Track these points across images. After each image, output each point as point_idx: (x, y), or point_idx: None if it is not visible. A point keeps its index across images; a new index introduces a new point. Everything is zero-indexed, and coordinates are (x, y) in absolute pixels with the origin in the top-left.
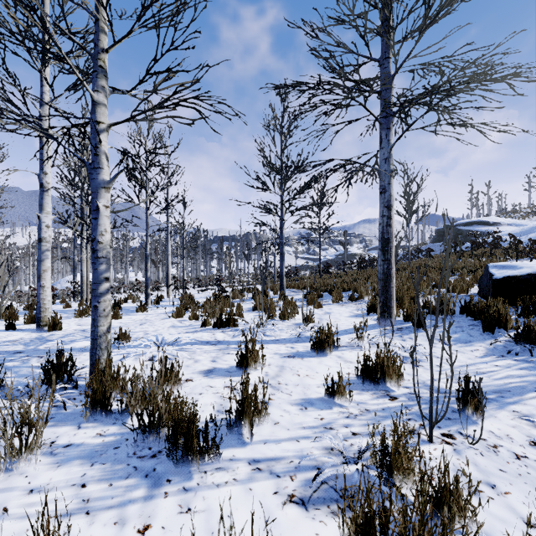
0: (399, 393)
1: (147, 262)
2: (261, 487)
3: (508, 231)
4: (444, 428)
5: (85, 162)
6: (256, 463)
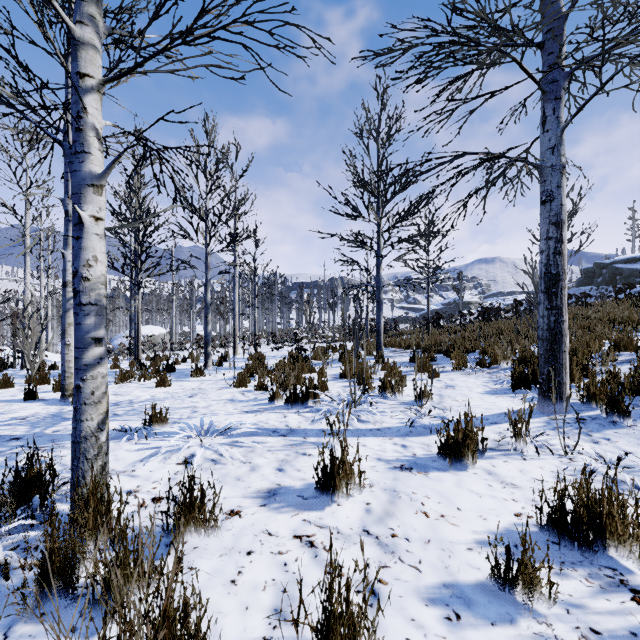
0: None
1: (207, 313)
2: None
3: None
4: None
5: (63, 144)
6: None
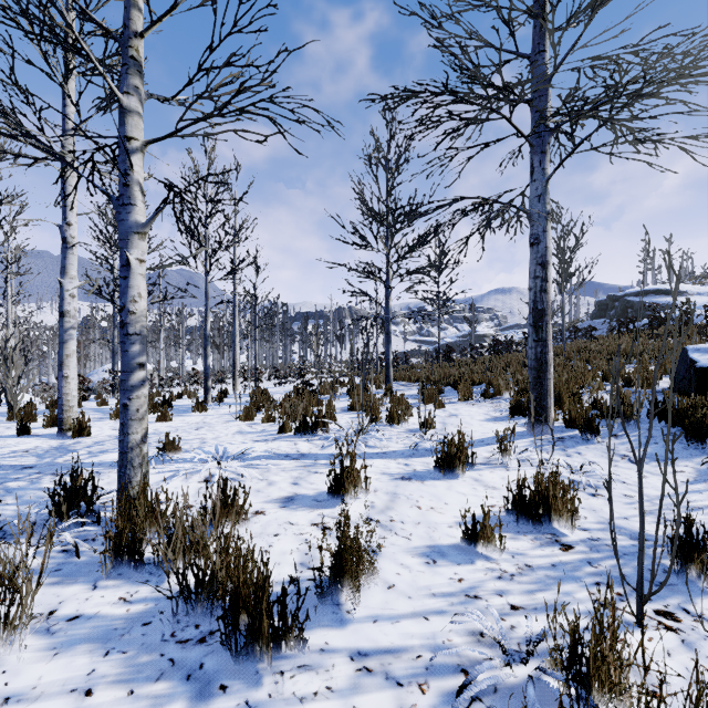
0: (573, 538)
1: (207, 345)
2: (373, 704)
3: (700, 303)
4: (657, 601)
5: (111, 196)
6: (363, 658)
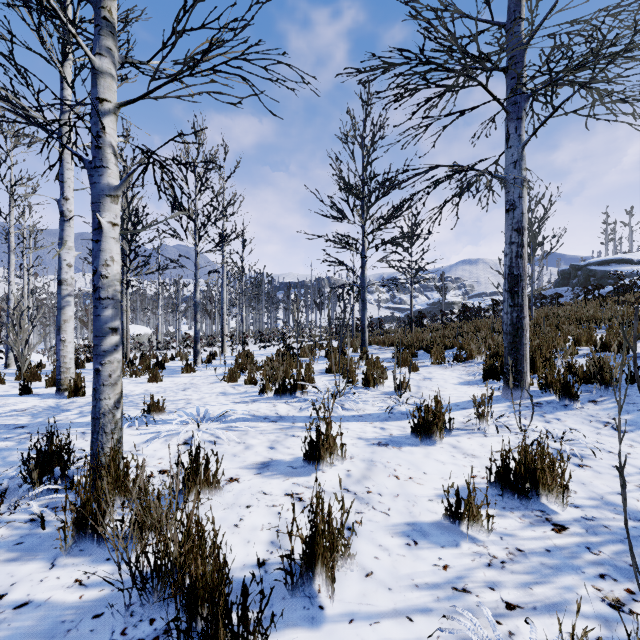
0: (565, 517)
1: (197, 311)
2: None
3: None
4: None
5: (84, 159)
6: None
